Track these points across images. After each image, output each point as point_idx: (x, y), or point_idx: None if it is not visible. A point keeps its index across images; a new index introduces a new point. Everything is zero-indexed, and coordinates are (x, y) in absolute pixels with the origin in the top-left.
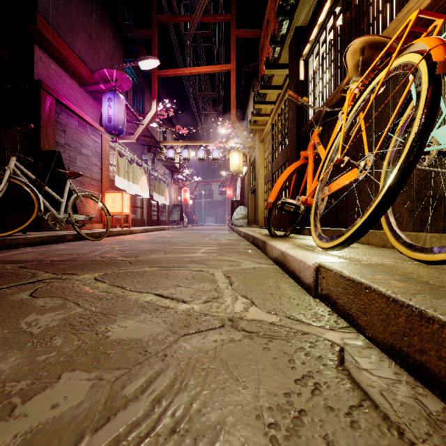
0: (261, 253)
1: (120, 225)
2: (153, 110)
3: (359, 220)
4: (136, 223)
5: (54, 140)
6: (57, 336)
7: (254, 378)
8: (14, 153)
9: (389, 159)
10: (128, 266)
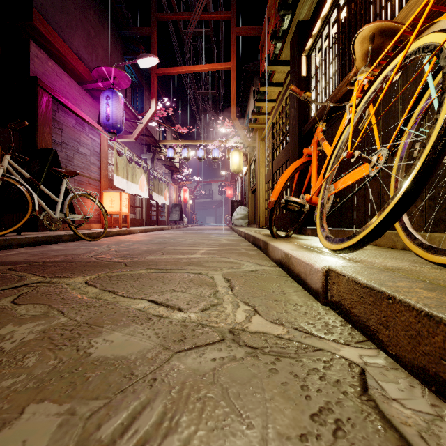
0: (263, 254)
1: (119, 225)
2: (152, 109)
3: (374, 219)
4: (136, 223)
5: (51, 138)
6: (31, 354)
7: (261, 413)
8: (8, 151)
9: (401, 154)
10: (123, 268)
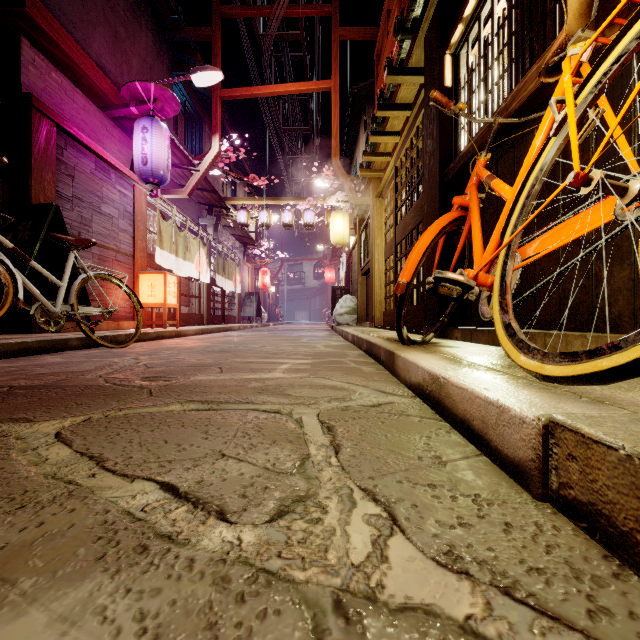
0: (385, 371)
1: (163, 323)
2: (214, 149)
3: None
4: (190, 320)
5: (54, 189)
6: None
7: None
8: None
9: None
10: (142, 400)
